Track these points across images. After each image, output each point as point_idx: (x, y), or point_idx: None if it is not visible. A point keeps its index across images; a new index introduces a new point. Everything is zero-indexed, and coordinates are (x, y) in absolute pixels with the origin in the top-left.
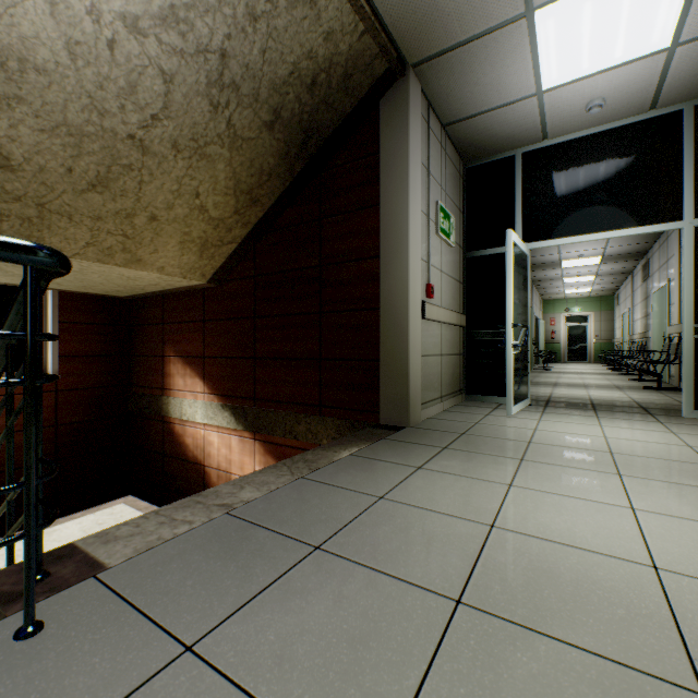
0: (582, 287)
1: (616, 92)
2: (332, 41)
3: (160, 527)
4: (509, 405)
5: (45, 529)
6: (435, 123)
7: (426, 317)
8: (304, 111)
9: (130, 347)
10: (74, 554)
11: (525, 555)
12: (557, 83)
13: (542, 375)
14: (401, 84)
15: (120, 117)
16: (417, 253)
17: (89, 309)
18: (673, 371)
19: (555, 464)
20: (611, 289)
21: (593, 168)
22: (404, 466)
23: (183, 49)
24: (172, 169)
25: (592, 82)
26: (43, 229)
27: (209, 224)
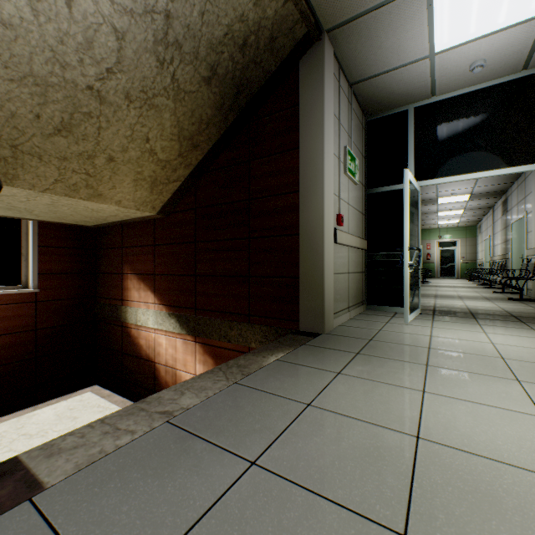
0: (453, 219)
1: (496, 54)
2: (260, 7)
3: (104, 437)
4: (406, 314)
5: (26, 413)
6: (344, 82)
7: (338, 242)
8: (237, 69)
9: (96, 266)
10: (16, 471)
11: (458, 473)
12: (447, 46)
13: (423, 288)
14: (318, 46)
15: (79, 69)
16: (330, 188)
17: (63, 235)
18: (530, 285)
19: (457, 369)
20: (475, 221)
21: (474, 119)
22: (325, 371)
23: (133, 9)
24: (126, 117)
25: (477, 45)
26: (17, 167)
27: (158, 165)
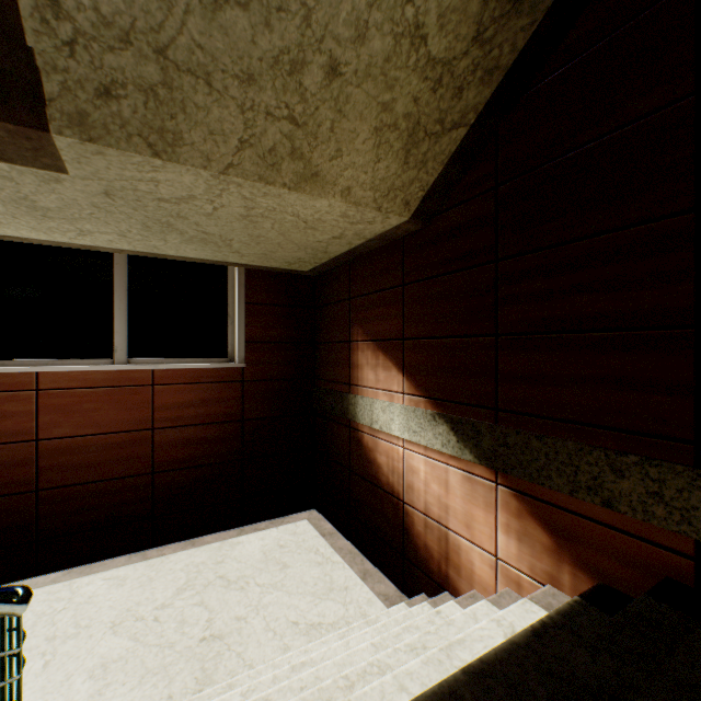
0: None
1: None
2: None
3: None
4: None
5: (230, 538)
6: None
7: None
8: None
9: (314, 333)
10: None
11: None
12: None
13: None
14: None
15: None
16: None
17: (274, 288)
18: None
19: None
20: None
21: None
22: None
23: None
24: None
25: None
26: (175, 113)
27: (425, 77)
